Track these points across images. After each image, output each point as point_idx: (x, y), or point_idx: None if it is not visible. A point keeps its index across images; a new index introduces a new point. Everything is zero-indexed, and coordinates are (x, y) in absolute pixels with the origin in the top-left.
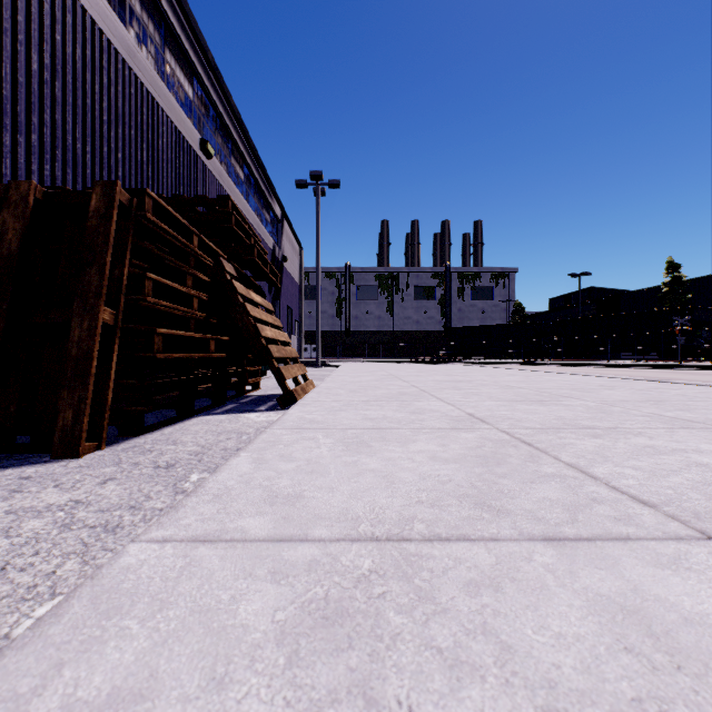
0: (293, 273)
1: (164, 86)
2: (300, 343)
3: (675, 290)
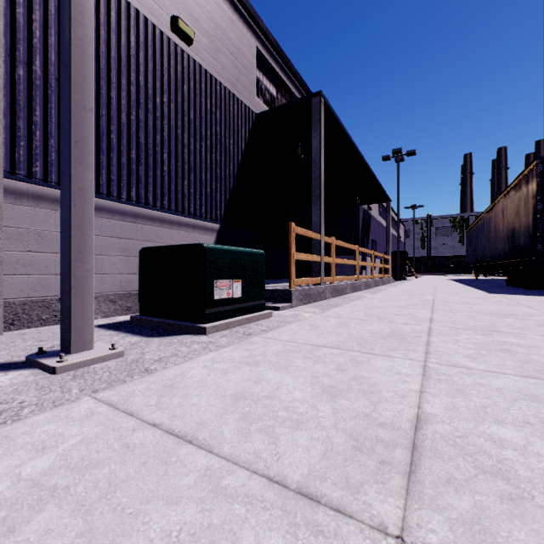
0: (402, 239)
1: None
2: None
3: None
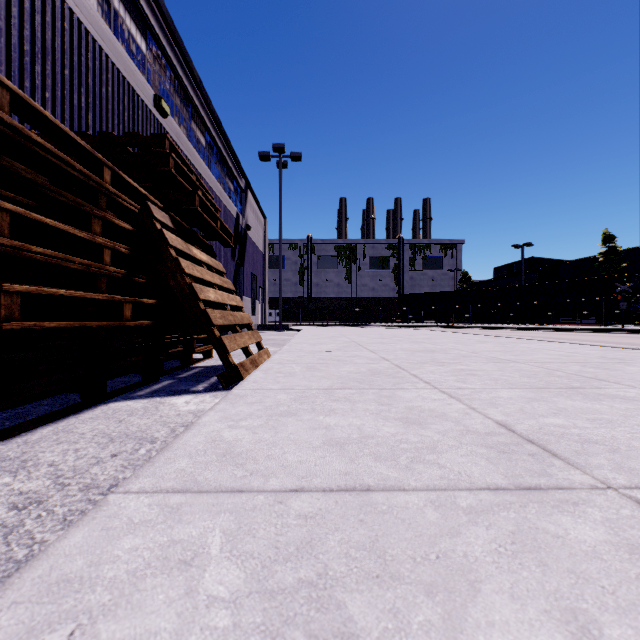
0: (257, 241)
1: (108, 30)
2: (264, 308)
3: (611, 260)
